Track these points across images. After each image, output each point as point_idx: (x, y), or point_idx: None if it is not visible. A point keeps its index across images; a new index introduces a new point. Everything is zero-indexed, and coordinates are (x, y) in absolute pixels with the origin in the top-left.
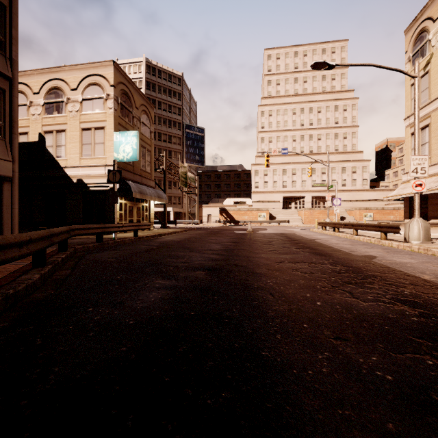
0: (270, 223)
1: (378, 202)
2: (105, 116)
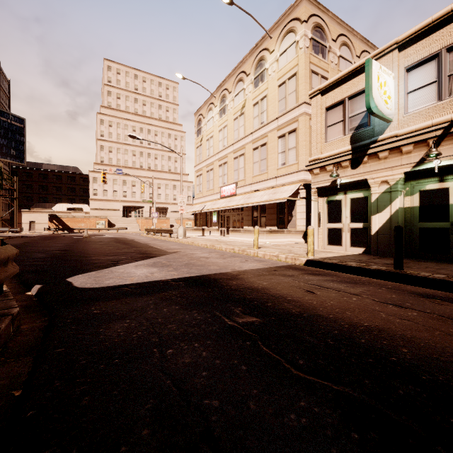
0: (109, 230)
1: None
2: None
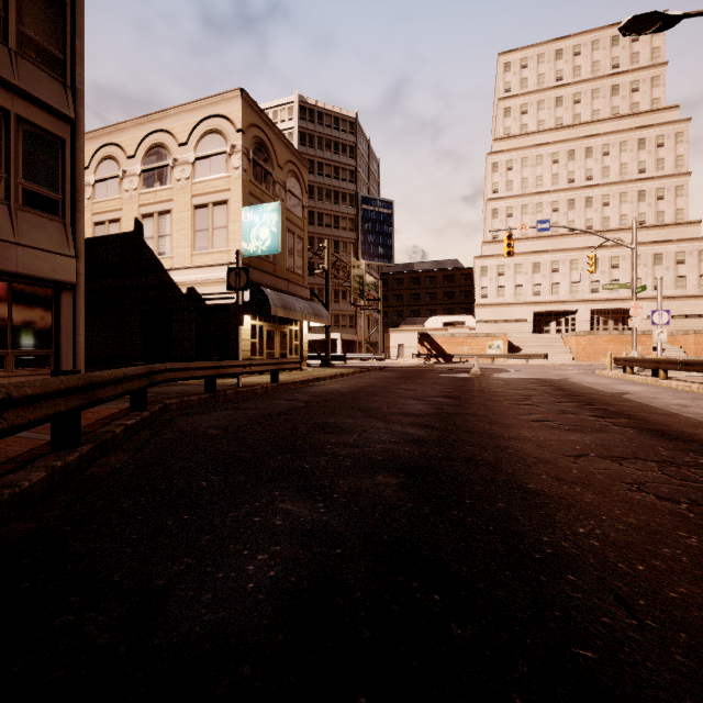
0: (510, 359)
1: None
2: (228, 183)
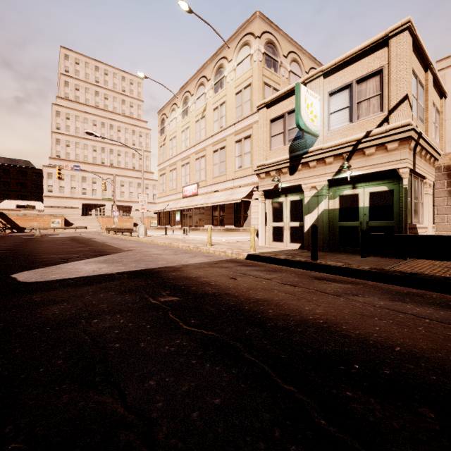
0: (67, 229)
1: None
2: None
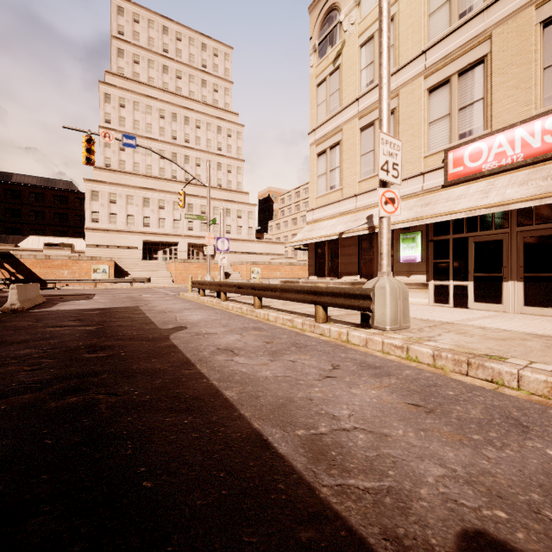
0: (118, 283)
1: (264, 256)
2: None
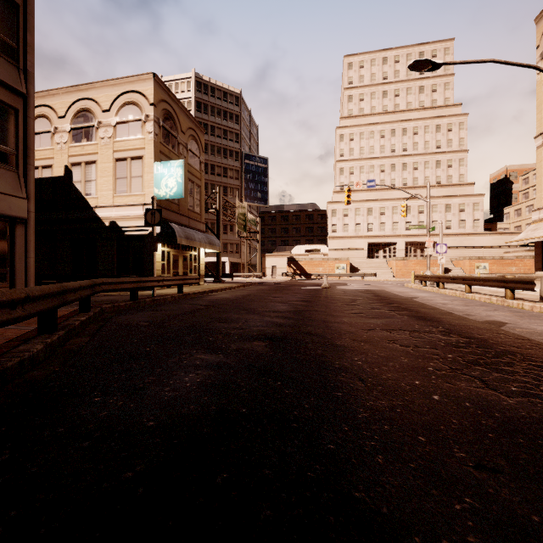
0: (352, 276)
1: (495, 250)
2: (143, 143)
